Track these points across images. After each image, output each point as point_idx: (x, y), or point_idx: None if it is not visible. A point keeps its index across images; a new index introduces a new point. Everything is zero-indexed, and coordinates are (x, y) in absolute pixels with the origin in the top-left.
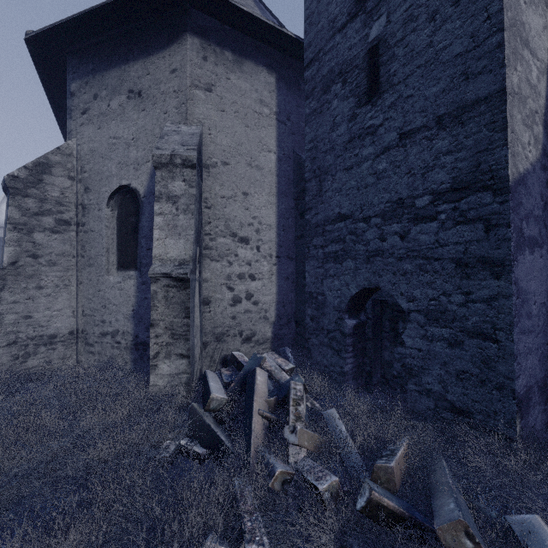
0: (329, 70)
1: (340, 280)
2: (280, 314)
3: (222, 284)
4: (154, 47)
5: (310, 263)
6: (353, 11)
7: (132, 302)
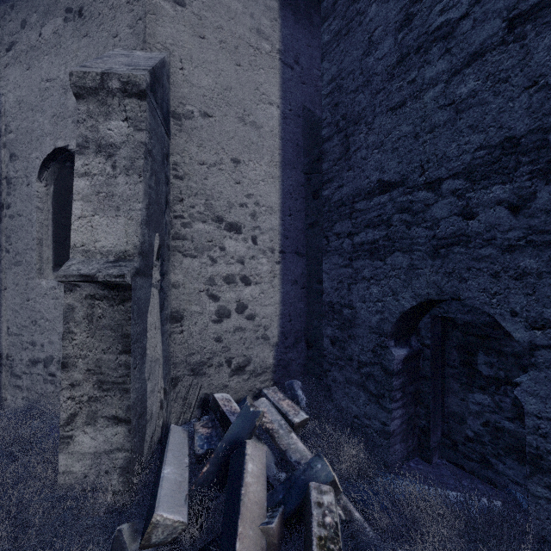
0: None
1: (381, 285)
2: (285, 332)
3: (200, 291)
4: None
5: (330, 260)
6: None
7: None
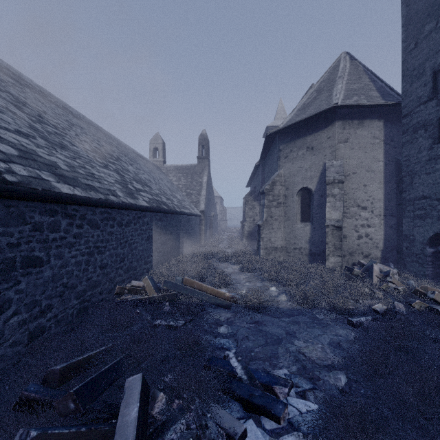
0: (416, 122)
1: (423, 228)
2: (386, 246)
3: (352, 229)
4: (319, 128)
5: (405, 219)
6: (430, 96)
7: (308, 236)
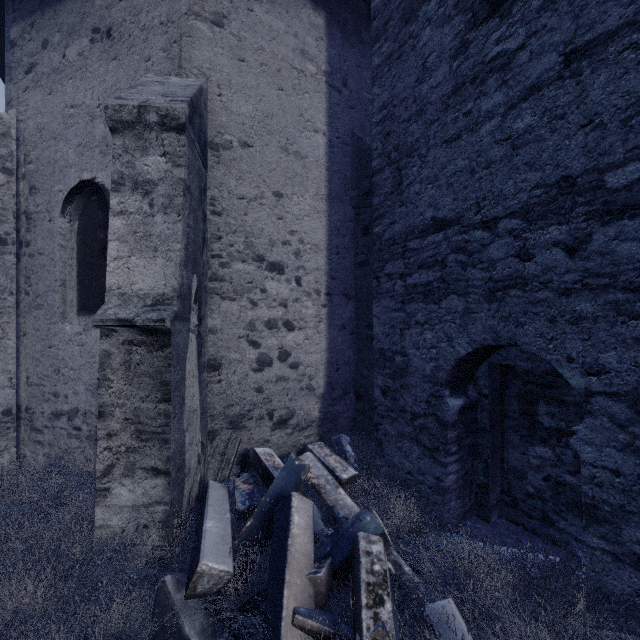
0: None
1: (435, 331)
2: (332, 382)
3: (240, 337)
4: None
5: (381, 303)
6: None
7: (97, 365)
